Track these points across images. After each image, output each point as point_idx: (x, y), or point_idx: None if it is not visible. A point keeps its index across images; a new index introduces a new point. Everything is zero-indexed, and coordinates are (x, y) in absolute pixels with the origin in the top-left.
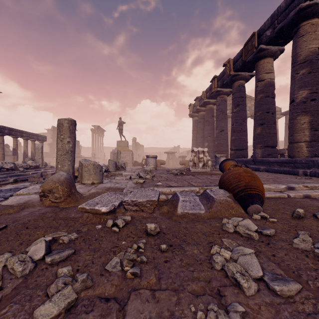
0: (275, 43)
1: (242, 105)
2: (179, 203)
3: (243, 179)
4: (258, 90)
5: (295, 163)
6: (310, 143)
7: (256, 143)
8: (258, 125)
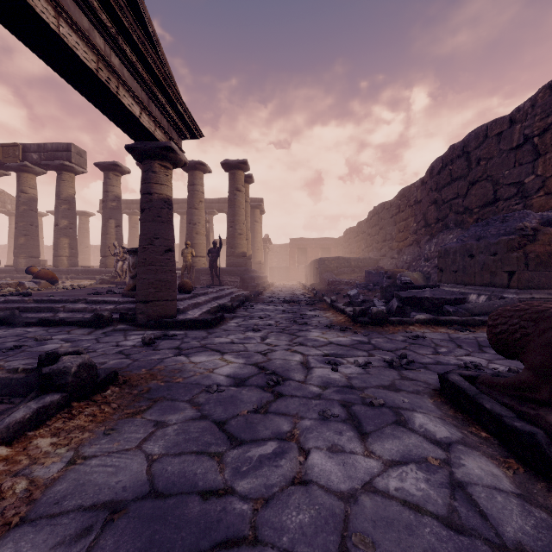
0: (41, 167)
1: None
2: (26, 284)
3: (50, 274)
4: (22, 201)
5: (60, 271)
6: (69, 258)
7: (20, 253)
8: (22, 236)
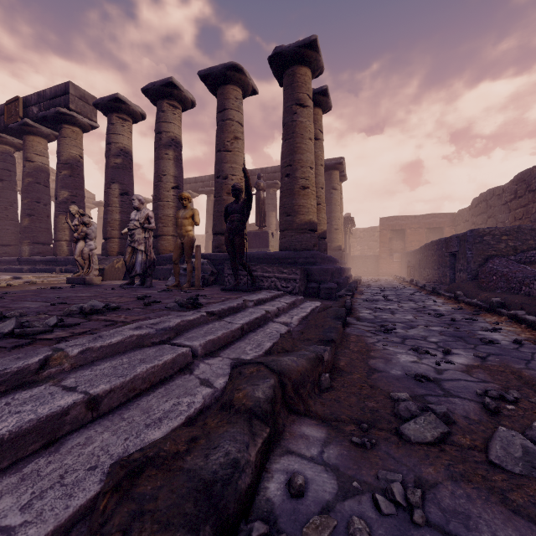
0: (47, 126)
1: (10, 182)
2: None
3: None
4: (26, 172)
5: (58, 261)
6: (70, 242)
7: (23, 238)
8: (26, 216)
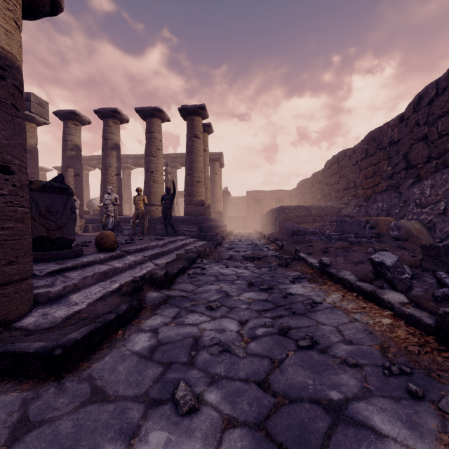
0: None
1: None
2: None
3: None
4: None
5: None
6: None
7: None
8: None
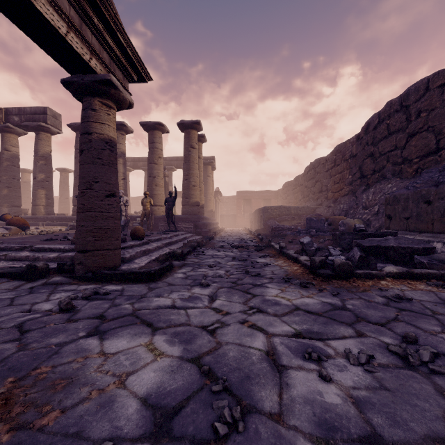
0: (22, 128)
1: None
2: None
3: (22, 221)
4: (5, 158)
5: (37, 218)
6: (46, 207)
7: (3, 203)
8: (5, 188)
